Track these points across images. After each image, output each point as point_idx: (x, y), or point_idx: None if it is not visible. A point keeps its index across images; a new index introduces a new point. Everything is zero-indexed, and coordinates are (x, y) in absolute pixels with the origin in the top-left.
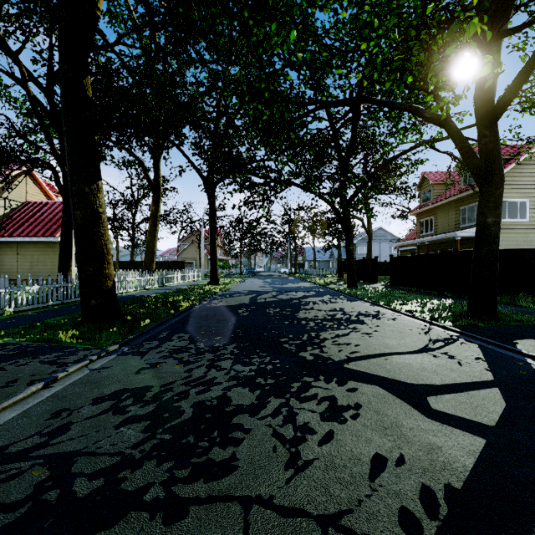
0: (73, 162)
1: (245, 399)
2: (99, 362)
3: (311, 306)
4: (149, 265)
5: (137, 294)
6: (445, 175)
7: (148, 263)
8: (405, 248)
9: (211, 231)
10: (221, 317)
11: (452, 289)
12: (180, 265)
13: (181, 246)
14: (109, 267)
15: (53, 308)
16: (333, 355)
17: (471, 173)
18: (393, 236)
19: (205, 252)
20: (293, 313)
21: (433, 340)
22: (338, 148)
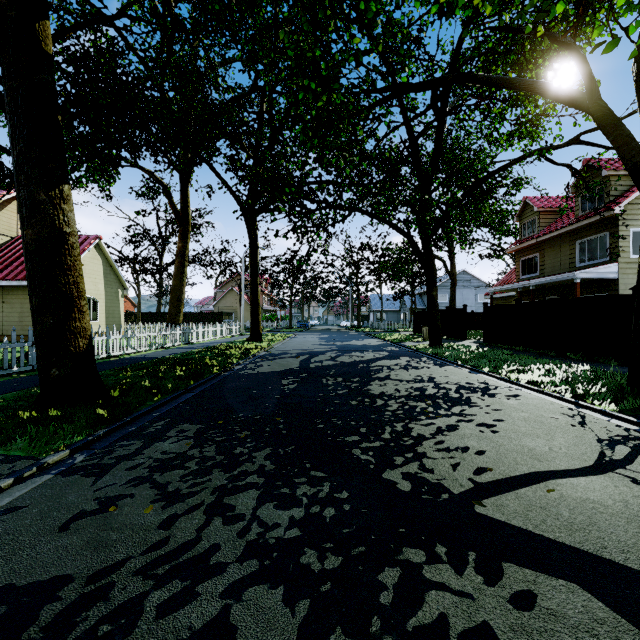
0: (19, 153)
1: (271, 639)
2: (11, 493)
3: (386, 373)
4: (174, 316)
5: (149, 355)
6: (553, 201)
7: (173, 314)
8: (500, 295)
9: (252, 273)
10: (255, 392)
11: (577, 349)
12: (217, 317)
13: (219, 293)
14: (81, 318)
15: (17, 376)
16: (447, 479)
17: (631, 176)
18: (479, 281)
19: (247, 301)
20: (362, 385)
21: (605, 441)
22: (417, 162)
